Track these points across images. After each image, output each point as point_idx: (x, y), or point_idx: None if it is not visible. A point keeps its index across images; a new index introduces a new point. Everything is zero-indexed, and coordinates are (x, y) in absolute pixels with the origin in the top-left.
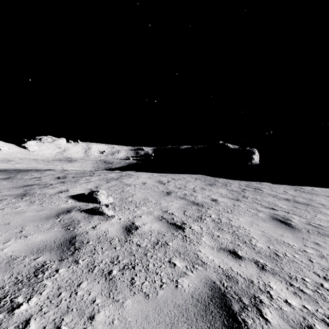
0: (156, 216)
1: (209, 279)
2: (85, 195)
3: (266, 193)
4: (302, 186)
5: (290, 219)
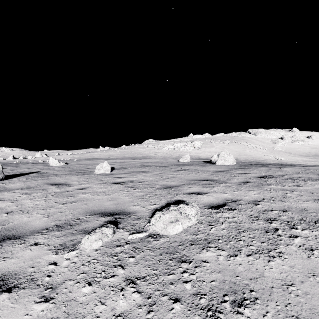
0: None
1: None
2: None
3: None
4: None
5: None
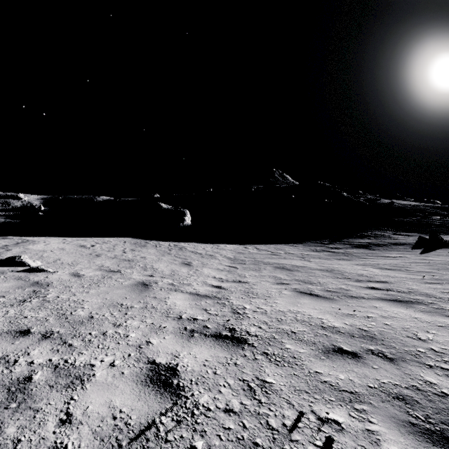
0: (95, 269)
1: (137, 281)
2: None
3: (188, 250)
4: (220, 244)
5: (192, 263)
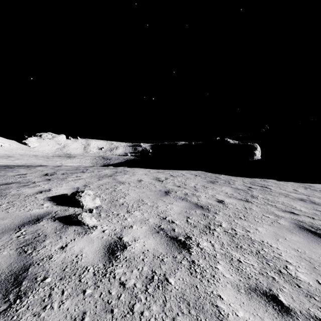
0: (152, 226)
1: None
2: (68, 196)
3: (275, 192)
4: (310, 183)
5: None
